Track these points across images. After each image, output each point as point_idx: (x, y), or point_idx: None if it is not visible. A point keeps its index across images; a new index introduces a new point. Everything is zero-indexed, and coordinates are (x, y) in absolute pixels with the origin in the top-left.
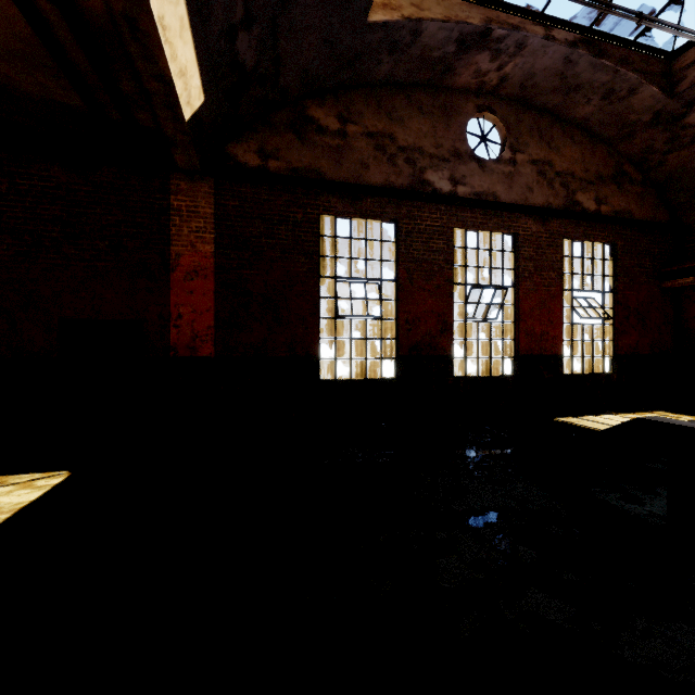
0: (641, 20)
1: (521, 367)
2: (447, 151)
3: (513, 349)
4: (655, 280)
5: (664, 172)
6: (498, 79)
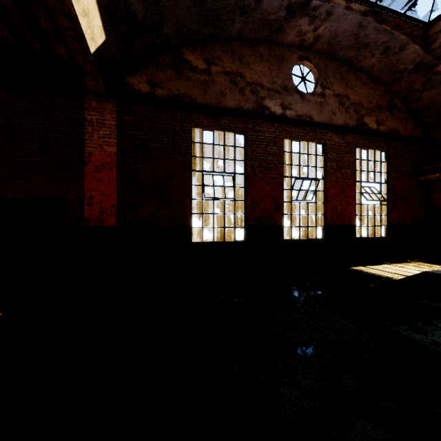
0: None
1: (328, 233)
2: (279, 86)
3: (322, 221)
4: (414, 176)
5: (420, 104)
6: (314, 38)
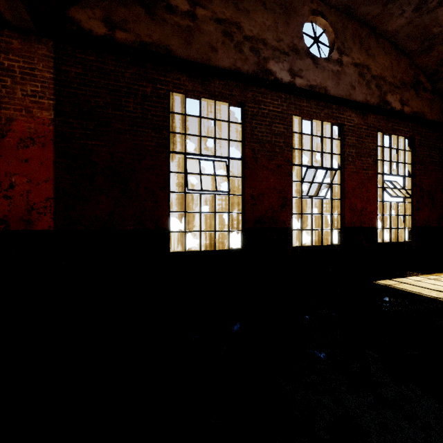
0: None
1: (346, 237)
2: (287, 46)
3: (338, 222)
4: (440, 168)
5: None
6: None
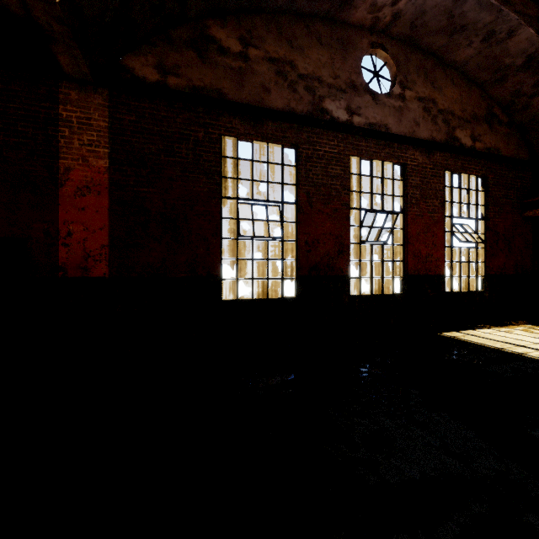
0: None
1: (409, 286)
2: (344, 82)
3: (401, 269)
4: (518, 210)
5: (528, 114)
6: (392, 16)
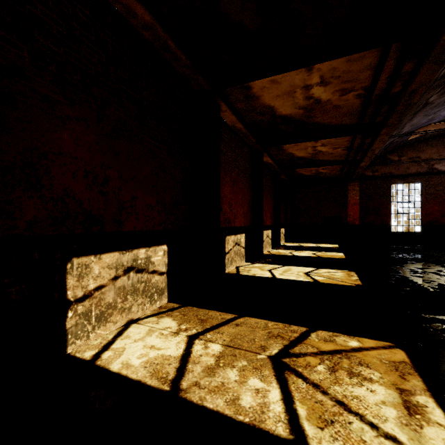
0: None
1: None
2: (444, 156)
3: None
4: None
5: None
6: None
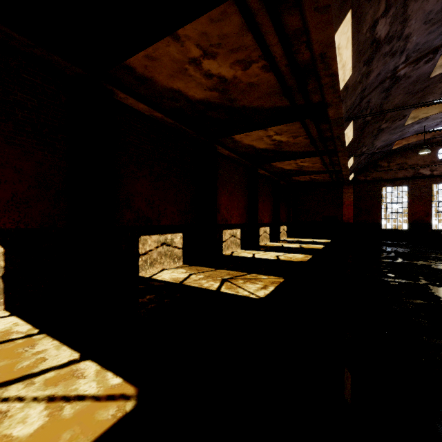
0: (439, 166)
1: None
2: (429, 162)
3: None
4: None
5: None
6: None
